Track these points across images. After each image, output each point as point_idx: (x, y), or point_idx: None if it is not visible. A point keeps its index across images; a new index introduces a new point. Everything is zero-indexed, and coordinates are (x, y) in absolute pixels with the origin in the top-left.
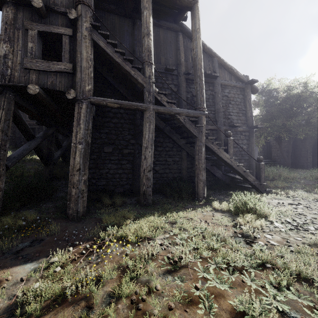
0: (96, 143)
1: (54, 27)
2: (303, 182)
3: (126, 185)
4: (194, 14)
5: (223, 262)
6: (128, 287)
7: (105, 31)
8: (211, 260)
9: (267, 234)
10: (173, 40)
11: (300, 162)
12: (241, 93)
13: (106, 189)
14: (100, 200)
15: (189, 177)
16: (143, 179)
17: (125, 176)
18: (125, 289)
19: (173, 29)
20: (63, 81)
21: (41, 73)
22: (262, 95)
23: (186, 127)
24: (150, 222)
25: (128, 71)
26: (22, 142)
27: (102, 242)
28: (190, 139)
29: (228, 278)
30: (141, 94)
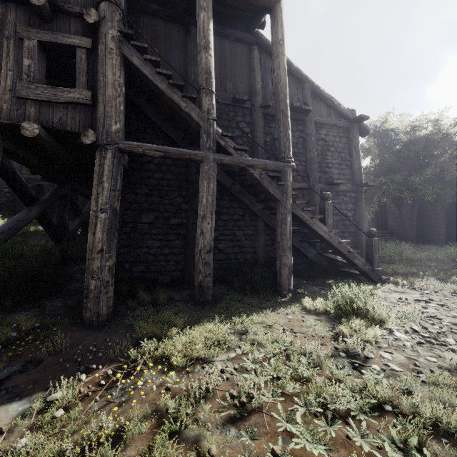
0: (130, 209)
1: (63, 36)
2: (434, 265)
3: (175, 271)
4: (274, 18)
5: (318, 402)
6: (164, 452)
7: (144, 42)
8: (299, 399)
9: (385, 352)
10: (244, 58)
11: (429, 235)
12: (344, 135)
13: (144, 278)
14: (135, 295)
15: (268, 259)
16: (199, 264)
17: (174, 258)
18: (159, 456)
19: (244, 40)
20: (78, 117)
21: (43, 105)
22: (374, 138)
23: (263, 186)
24: (207, 333)
25: (176, 103)
26: (24, 205)
27: (133, 365)
28: (269, 203)
29: (326, 430)
30: (197, 136)
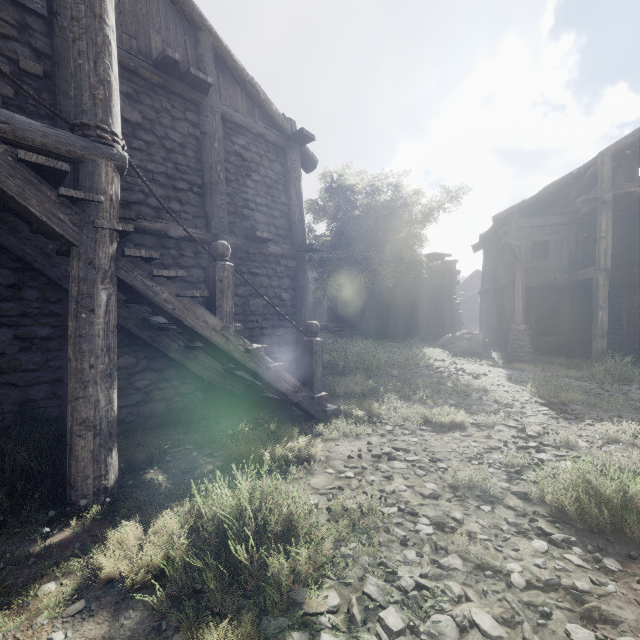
0: None
1: None
2: (396, 373)
3: None
4: None
5: None
6: None
7: None
8: None
9: None
10: None
11: (388, 328)
12: (278, 158)
13: None
14: None
15: None
16: None
17: None
18: None
19: None
20: None
21: None
22: (331, 196)
23: (0, 190)
24: None
25: None
26: None
27: None
28: None
29: None
30: None
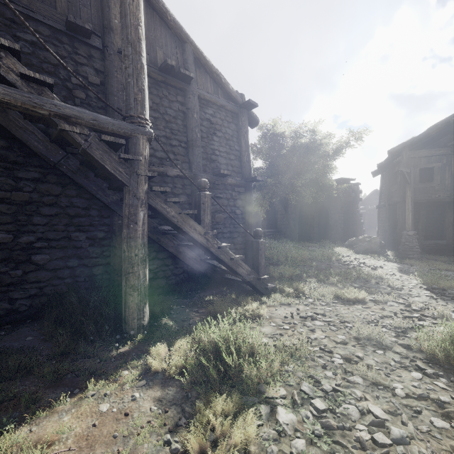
0: None
1: None
2: (315, 265)
3: None
4: None
5: None
6: None
7: None
8: None
9: None
10: None
11: (307, 233)
12: (233, 120)
13: None
14: None
15: None
16: None
17: None
18: None
19: None
20: None
21: None
22: (265, 140)
23: (92, 157)
24: None
25: None
26: None
27: None
28: None
29: None
30: None
